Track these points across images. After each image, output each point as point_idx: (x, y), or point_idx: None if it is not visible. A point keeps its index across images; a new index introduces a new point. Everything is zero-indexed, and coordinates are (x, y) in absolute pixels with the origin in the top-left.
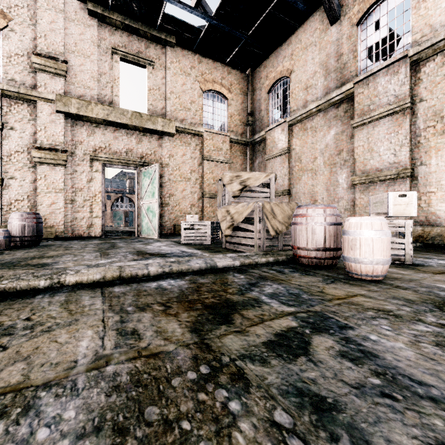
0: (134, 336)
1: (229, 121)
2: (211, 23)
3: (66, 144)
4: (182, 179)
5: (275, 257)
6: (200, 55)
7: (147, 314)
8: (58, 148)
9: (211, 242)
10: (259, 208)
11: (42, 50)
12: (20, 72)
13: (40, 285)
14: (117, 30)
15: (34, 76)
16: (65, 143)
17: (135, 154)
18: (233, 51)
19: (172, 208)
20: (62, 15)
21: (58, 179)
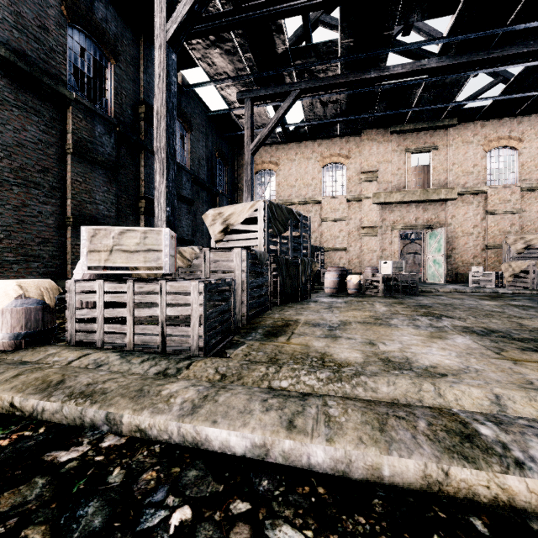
0: (474, 297)
1: (519, 170)
2: (495, 99)
3: (377, 222)
4: (464, 235)
5: (537, 291)
6: (483, 120)
7: (474, 296)
8: (373, 226)
9: (496, 286)
10: (532, 264)
11: (365, 169)
12: (354, 186)
13: (433, 291)
14: (408, 134)
15: (360, 186)
16: (376, 222)
17: (421, 220)
18: (524, 104)
19: (454, 259)
20: (375, 143)
21: (373, 245)
